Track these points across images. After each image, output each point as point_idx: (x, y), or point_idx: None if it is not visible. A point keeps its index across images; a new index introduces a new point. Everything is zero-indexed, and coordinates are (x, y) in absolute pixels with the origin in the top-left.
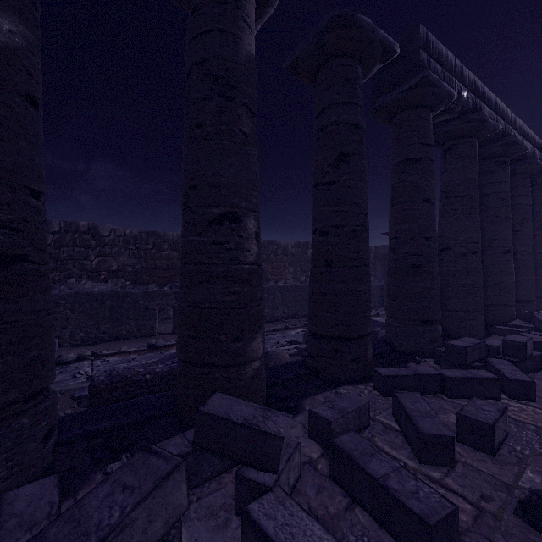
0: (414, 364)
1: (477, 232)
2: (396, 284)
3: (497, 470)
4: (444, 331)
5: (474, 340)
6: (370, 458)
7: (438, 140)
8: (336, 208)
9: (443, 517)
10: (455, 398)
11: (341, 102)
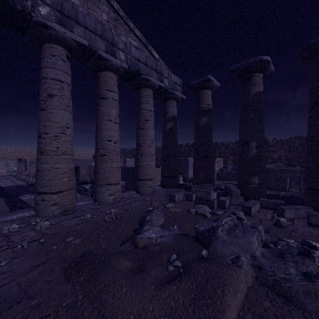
0: None
1: None
2: None
3: (299, 225)
4: None
5: None
6: (251, 202)
7: None
8: (311, 128)
9: (245, 206)
10: None
11: (315, 77)
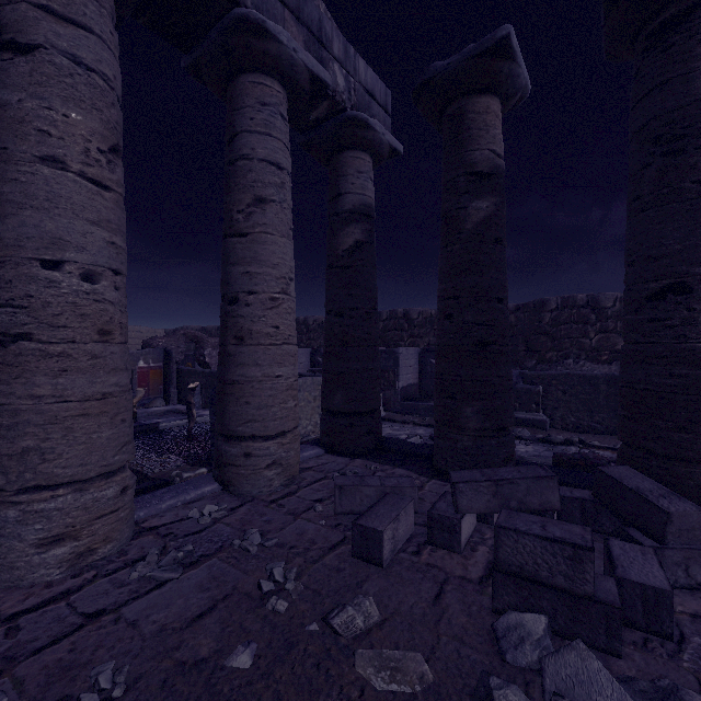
0: None
1: None
2: None
3: None
4: None
5: None
6: None
7: None
8: None
9: None
10: None
11: None
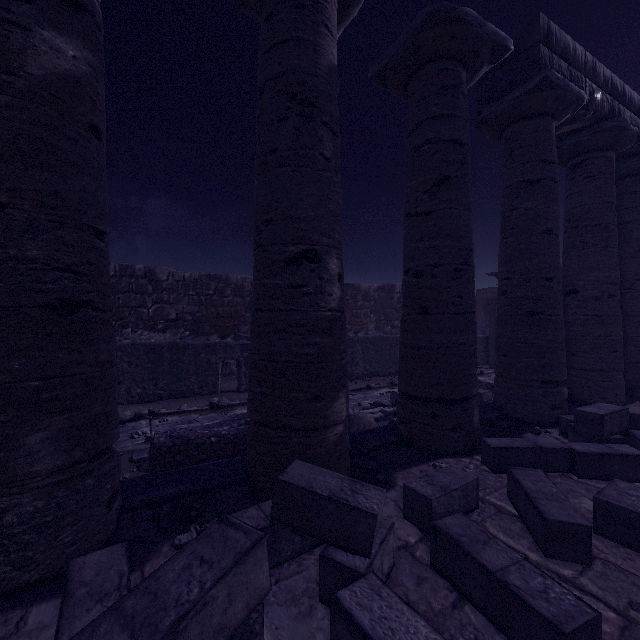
0: (532, 435)
1: (614, 270)
2: (508, 335)
3: None
4: (569, 395)
5: (613, 407)
6: (483, 546)
7: (562, 155)
8: (434, 243)
9: (581, 625)
10: (588, 479)
11: (440, 115)
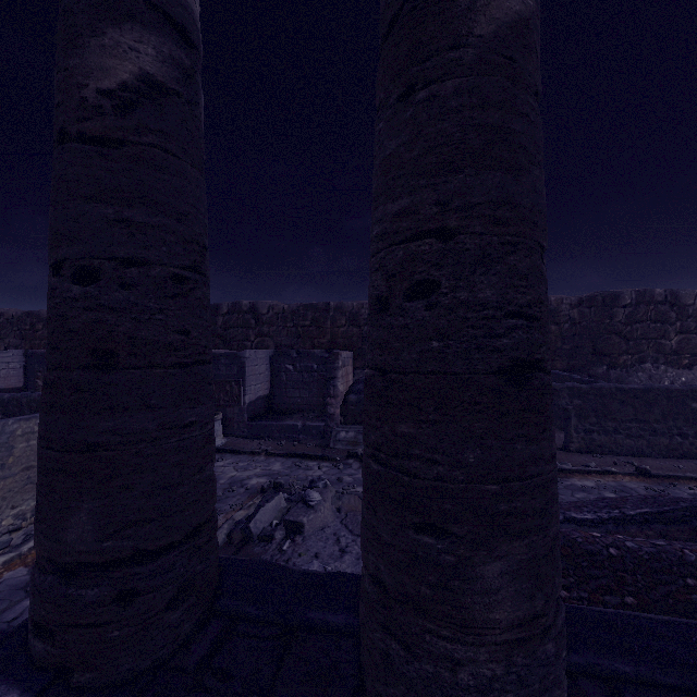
0: None
1: None
2: None
3: None
4: None
5: None
6: None
7: None
8: None
9: None
10: None
11: None
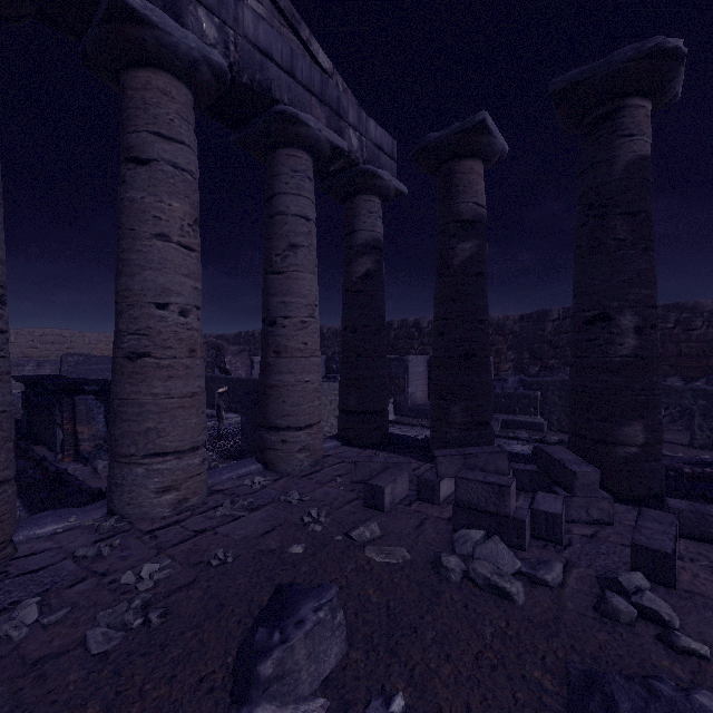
0: None
1: None
2: None
3: None
4: None
5: None
6: (654, 522)
7: None
8: None
9: (648, 547)
10: None
11: None
